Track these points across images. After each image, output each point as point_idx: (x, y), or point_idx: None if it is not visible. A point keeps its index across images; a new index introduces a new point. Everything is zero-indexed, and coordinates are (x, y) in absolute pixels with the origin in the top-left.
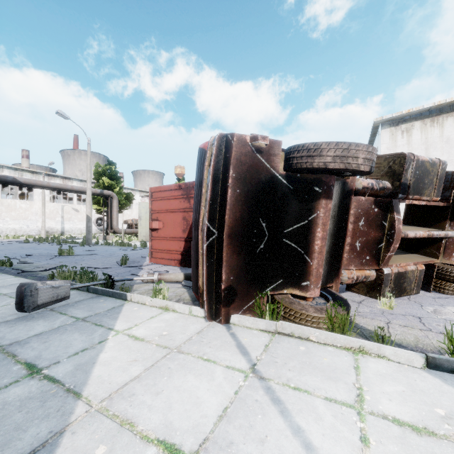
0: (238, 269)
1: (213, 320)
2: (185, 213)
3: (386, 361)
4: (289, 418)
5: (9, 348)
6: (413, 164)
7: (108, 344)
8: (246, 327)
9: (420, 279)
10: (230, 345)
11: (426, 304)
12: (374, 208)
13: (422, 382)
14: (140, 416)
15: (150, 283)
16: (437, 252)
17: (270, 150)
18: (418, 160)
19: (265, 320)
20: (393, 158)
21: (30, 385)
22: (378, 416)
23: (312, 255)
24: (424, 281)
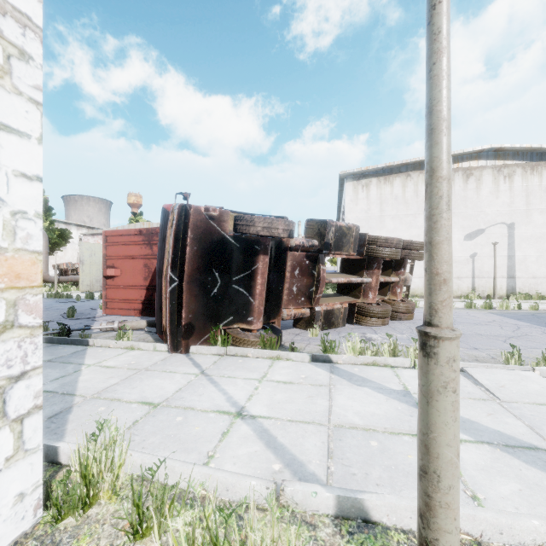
0: (196, 309)
1: (176, 352)
2: (147, 260)
3: (291, 361)
4: (219, 387)
5: None
6: (333, 228)
7: (83, 372)
8: (202, 354)
9: (345, 315)
10: (188, 364)
11: (343, 332)
12: (306, 260)
13: (304, 367)
14: (124, 396)
15: (109, 332)
16: (359, 294)
17: (221, 218)
18: (337, 225)
19: (217, 347)
20: (321, 223)
21: None
22: (269, 381)
23: (255, 297)
24: (350, 317)
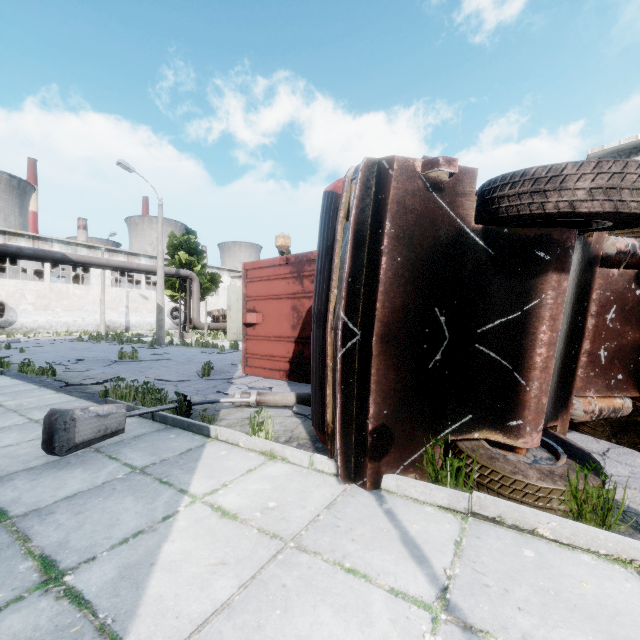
0: (397, 397)
1: (352, 481)
2: (295, 301)
3: None
4: None
5: (22, 523)
6: None
7: (177, 523)
8: (411, 498)
9: None
10: (388, 537)
11: None
12: (634, 288)
13: None
14: None
15: (244, 407)
16: None
17: (457, 186)
18: None
19: (447, 490)
20: None
21: (39, 610)
22: None
23: (529, 374)
24: None
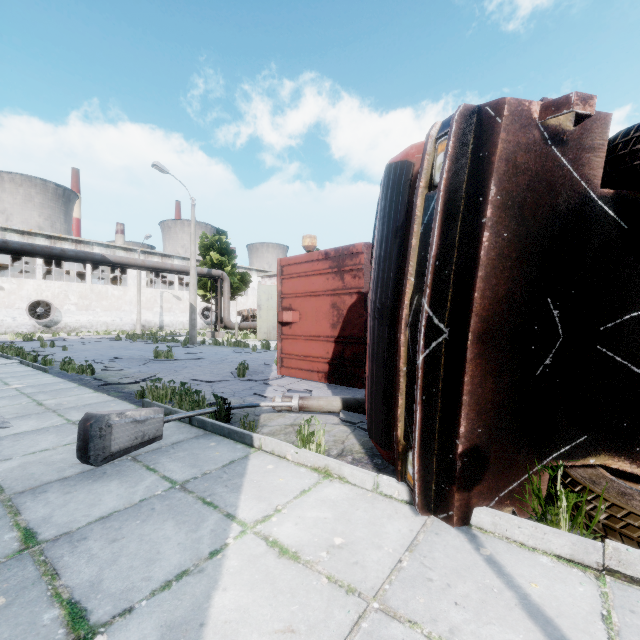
0: (494, 412)
1: (431, 512)
2: (335, 298)
3: None
4: None
5: (51, 551)
6: None
7: (227, 562)
8: (514, 541)
9: None
10: (504, 602)
11: None
12: None
13: None
14: None
15: (285, 412)
16: None
17: (583, 138)
18: None
19: (568, 536)
20: None
21: None
22: None
23: None
24: None
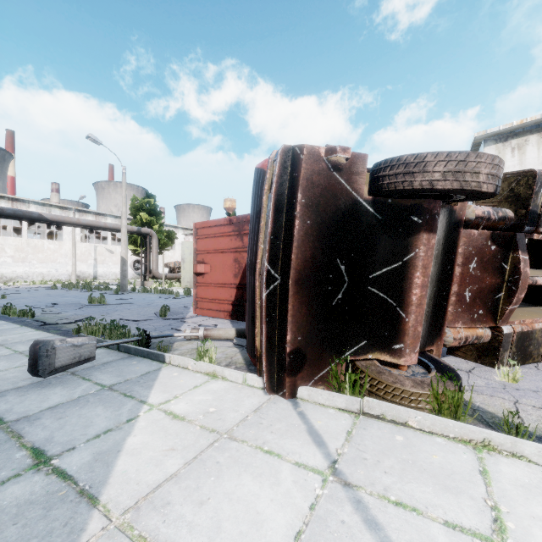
0: (308, 327)
1: (275, 392)
2: (237, 254)
3: (526, 463)
4: None
5: (15, 426)
6: None
7: (138, 423)
8: (319, 404)
9: None
10: (298, 430)
11: None
12: (490, 245)
13: None
14: (177, 540)
15: (193, 340)
16: None
17: (352, 167)
18: None
19: (345, 396)
20: (516, 178)
21: (34, 482)
22: None
23: (408, 309)
24: None
